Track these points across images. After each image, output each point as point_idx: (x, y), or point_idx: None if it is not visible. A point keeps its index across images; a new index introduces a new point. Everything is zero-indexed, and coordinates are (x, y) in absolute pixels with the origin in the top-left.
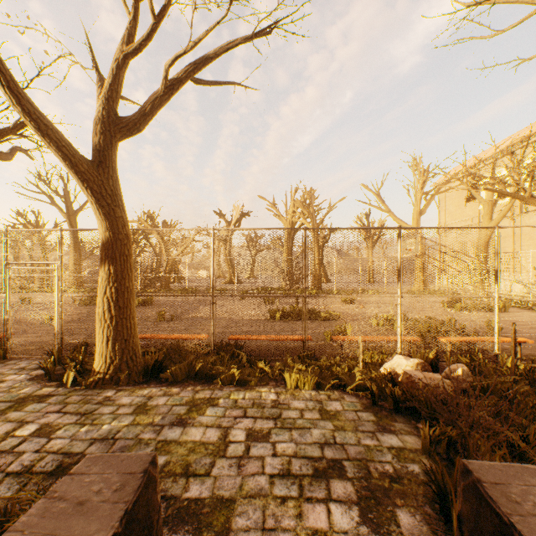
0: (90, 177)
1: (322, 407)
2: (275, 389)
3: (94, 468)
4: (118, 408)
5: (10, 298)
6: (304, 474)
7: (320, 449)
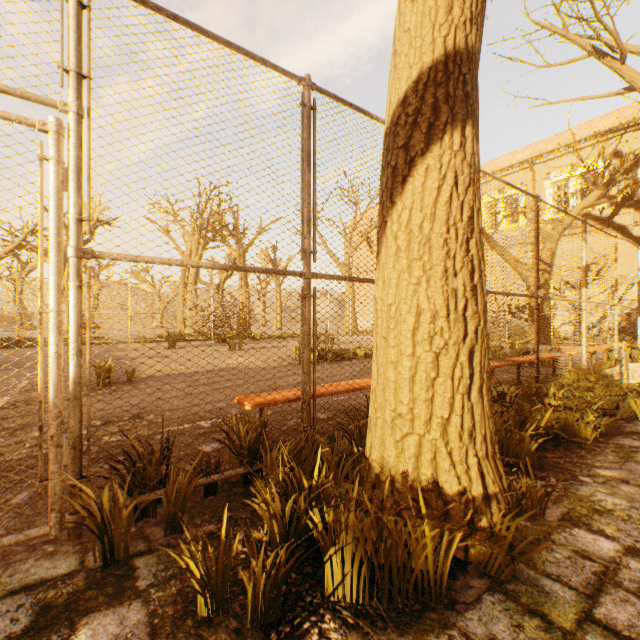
0: None
1: None
2: None
3: None
4: None
5: None
6: None
7: None
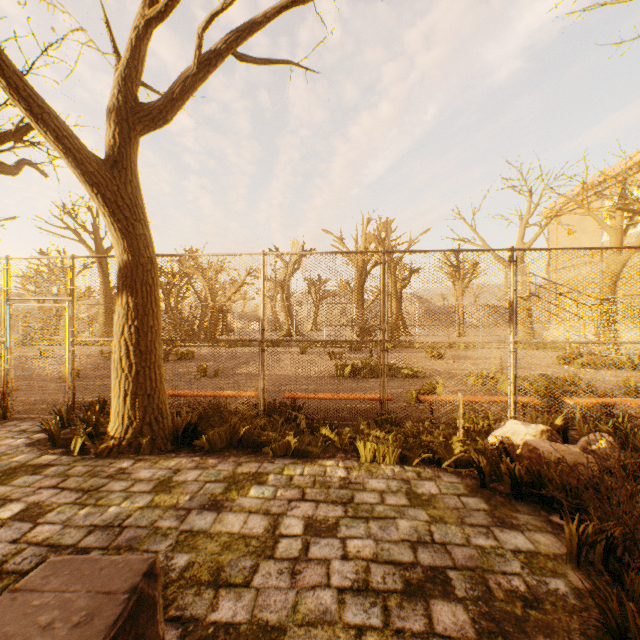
0: (101, 180)
1: (409, 489)
2: (345, 463)
3: (53, 581)
4: (133, 484)
5: (11, 343)
6: (390, 589)
7: (411, 550)
